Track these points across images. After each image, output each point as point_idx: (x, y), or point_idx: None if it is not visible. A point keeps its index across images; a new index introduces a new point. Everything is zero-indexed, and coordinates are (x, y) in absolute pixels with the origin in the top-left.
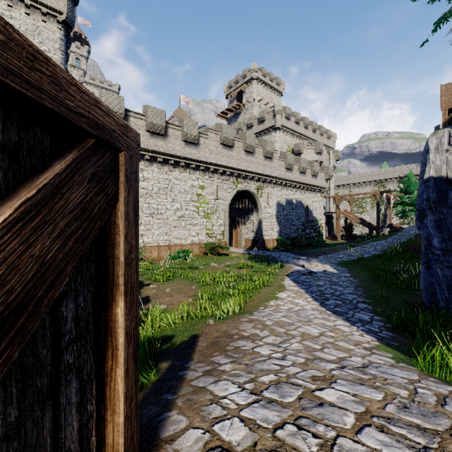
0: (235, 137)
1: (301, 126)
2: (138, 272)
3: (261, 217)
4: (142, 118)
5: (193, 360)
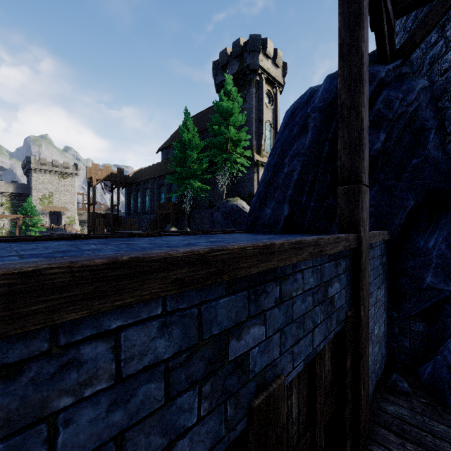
0: None
1: None
2: None
3: None
4: None
5: None
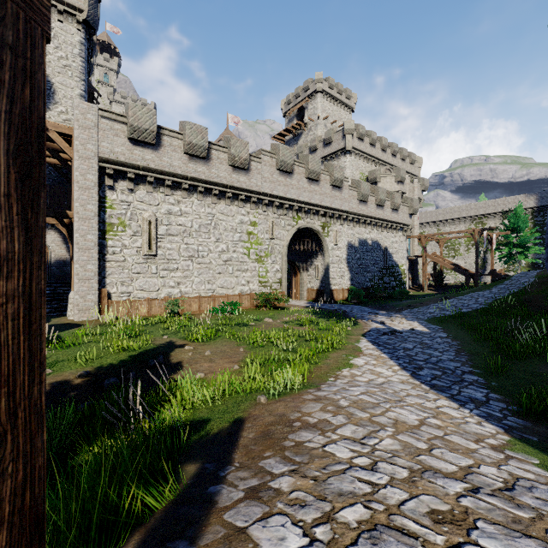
0: (295, 161)
1: (377, 148)
2: (42, 334)
3: (328, 261)
4: (178, 137)
5: (233, 464)
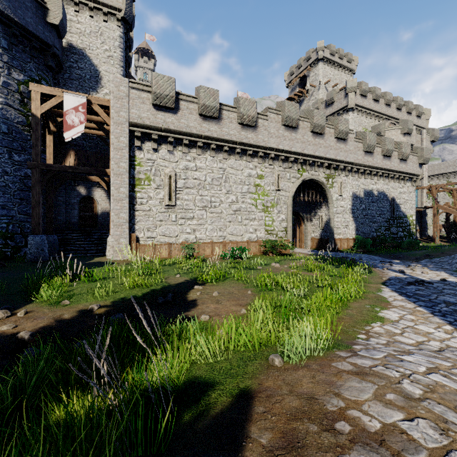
0: (300, 116)
1: (381, 103)
2: None
3: (332, 211)
4: (194, 101)
5: None
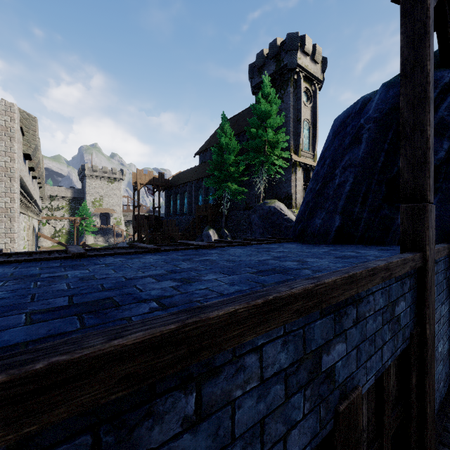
0: None
1: None
2: None
3: None
4: None
5: None
